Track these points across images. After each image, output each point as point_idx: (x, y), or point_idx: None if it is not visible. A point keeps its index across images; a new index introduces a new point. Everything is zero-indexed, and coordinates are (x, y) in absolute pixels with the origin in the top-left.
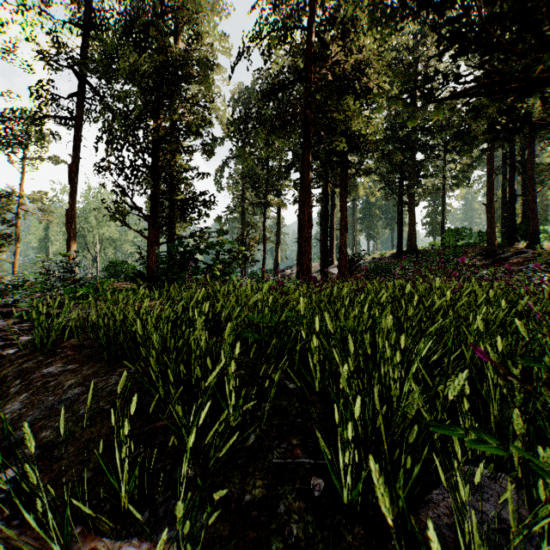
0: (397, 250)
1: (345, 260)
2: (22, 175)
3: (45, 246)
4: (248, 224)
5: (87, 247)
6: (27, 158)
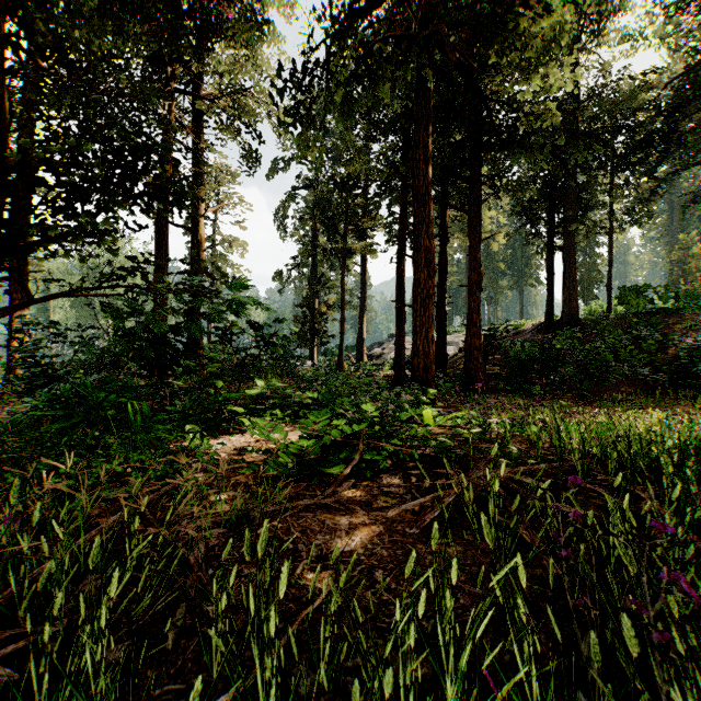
0: (546, 320)
1: (478, 338)
2: None
3: (45, 314)
4: (318, 281)
5: (95, 315)
6: None
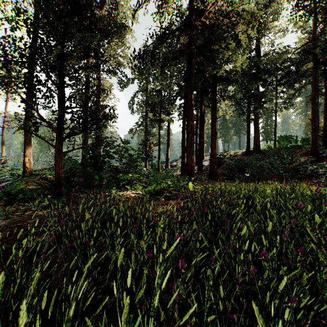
0: (246, 150)
1: (214, 158)
2: (6, 103)
3: None
4: (149, 133)
5: (49, 148)
6: (9, 92)
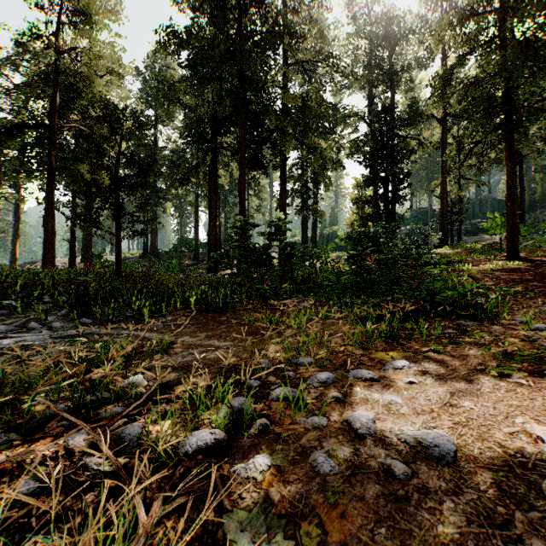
0: (143, 251)
1: (90, 258)
2: None
3: None
4: None
5: None
6: None
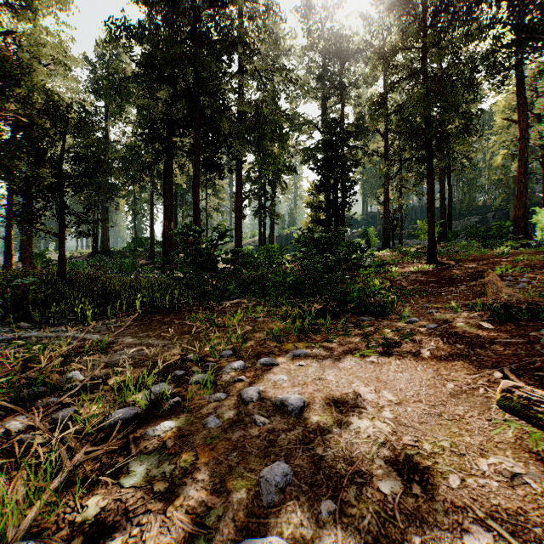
0: (93, 250)
1: (30, 257)
2: None
3: None
4: None
5: None
6: None
